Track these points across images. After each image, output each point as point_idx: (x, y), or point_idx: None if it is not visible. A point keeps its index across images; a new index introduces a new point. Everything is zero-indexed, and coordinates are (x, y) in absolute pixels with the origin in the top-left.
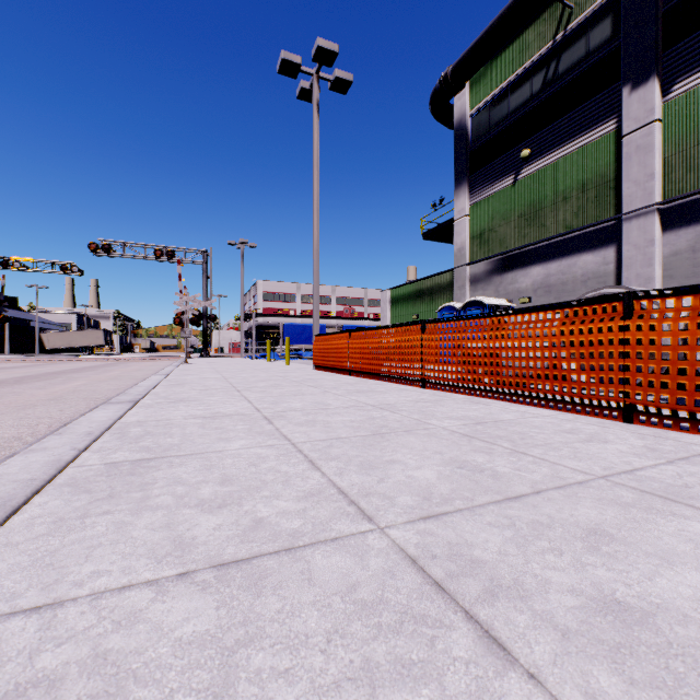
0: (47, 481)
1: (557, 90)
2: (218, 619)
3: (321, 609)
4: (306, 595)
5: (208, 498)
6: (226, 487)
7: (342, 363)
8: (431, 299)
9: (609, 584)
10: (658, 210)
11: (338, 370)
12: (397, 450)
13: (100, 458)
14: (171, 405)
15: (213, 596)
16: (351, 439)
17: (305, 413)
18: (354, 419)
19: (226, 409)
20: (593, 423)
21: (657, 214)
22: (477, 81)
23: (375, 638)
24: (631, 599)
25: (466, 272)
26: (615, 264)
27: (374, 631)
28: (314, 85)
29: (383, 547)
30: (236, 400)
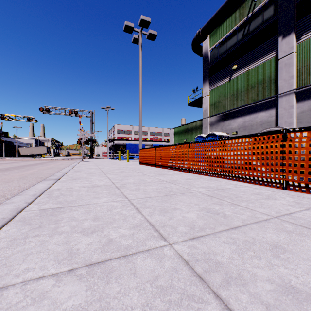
0: (11, 219)
1: (249, 38)
2: (86, 297)
3: (139, 291)
4: (132, 283)
5: (87, 227)
6: (96, 222)
7: (152, 161)
8: (192, 132)
9: (287, 276)
10: (295, 92)
11: (150, 164)
12: (177, 203)
13: (37, 207)
14: (74, 181)
15: (85, 283)
16: (156, 197)
17: (135, 185)
18: (157, 188)
19: (99, 183)
20: (268, 190)
21: (294, 94)
22: (213, 35)
23: (168, 309)
24: (299, 286)
25: (208, 121)
26: (275, 116)
27: (167, 305)
28: (139, 37)
29: (171, 255)
30: (104, 179)
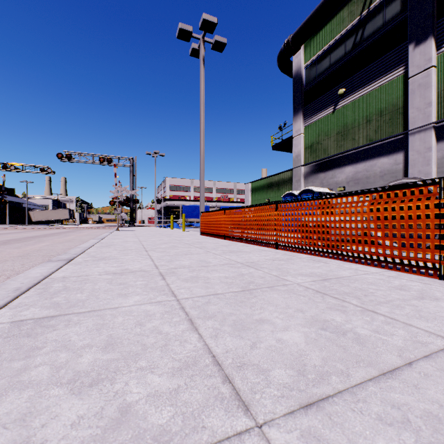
0: None
1: (363, 48)
2: None
3: None
4: None
5: (84, 370)
6: (107, 353)
7: (220, 231)
8: (278, 188)
9: None
10: (434, 127)
11: (217, 235)
12: (264, 307)
13: (11, 316)
14: (94, 262)
15: None
16: (225, 295)
17: (191, 270)
18: (228, 275)
19: (133, 266)
20: (415, 280)
21: (433, 130)
22: (308, 45)
23: None
24: None
25: (301, 171)
26: (403, 164)
27: None
28: (201, 46)
29: None
30: (143, 259)
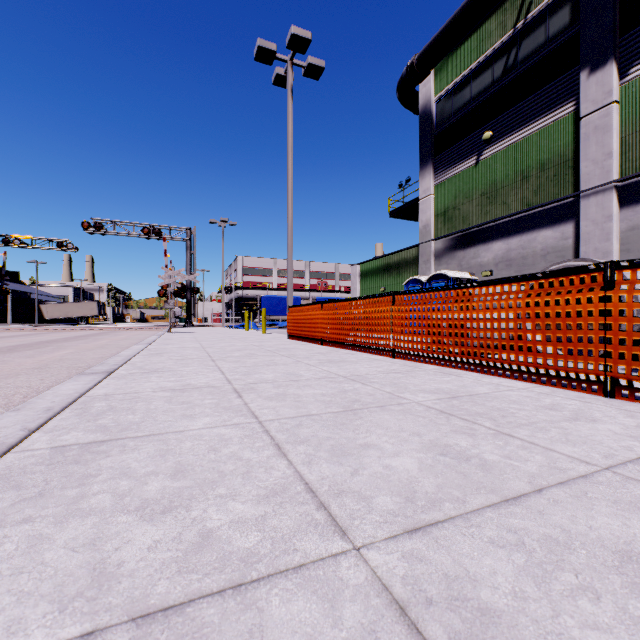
0: None
1: (517, 75)
2: None
3: None
4: None
5: (153, 497)
6: (178, 481)
7: (315, 333)
8: (398, 272)
9: None
10: (616, 187)
11: (311, 339)
12: (371, 430)
13: (48, 440)
14: (144, 376)
15: None
16: (322, 416)
17: (276, 386)
18: (326, 392)
19: (198, 381)
20: (573, 398)
21: (615, 191)
22: (441, 69)
23: None
24: None
25: (431, 248)
26: (573, 239)
27: None
28: (288, 71)
29: (360, 583)
30: (209, 371)
